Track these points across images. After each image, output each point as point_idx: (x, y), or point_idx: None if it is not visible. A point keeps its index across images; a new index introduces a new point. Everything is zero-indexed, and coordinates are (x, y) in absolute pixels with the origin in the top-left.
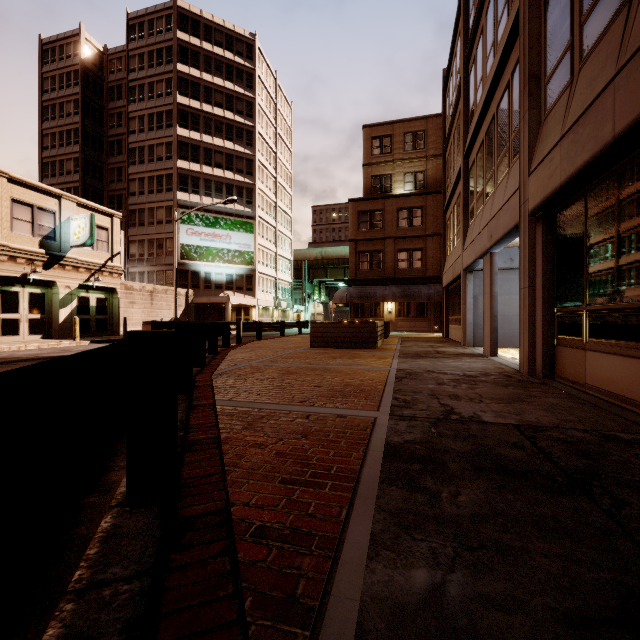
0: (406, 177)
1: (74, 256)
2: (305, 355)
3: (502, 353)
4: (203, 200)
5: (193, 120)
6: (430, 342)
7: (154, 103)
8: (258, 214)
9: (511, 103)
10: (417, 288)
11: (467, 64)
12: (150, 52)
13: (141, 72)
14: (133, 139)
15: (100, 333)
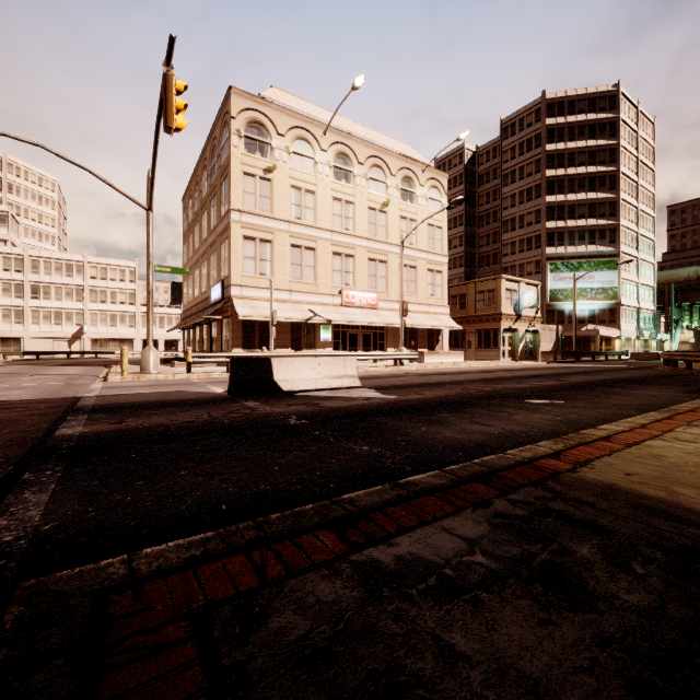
0: None
1: (524, 314)
2: None
3: None
4: (567, 250)
5: (558, 186)
6: None
7: (524, 182)
8: (621, 250)
9: None
10: None
11: None
12: (520, 144)
13: (512, 161)
14: (506, 214)
15: (530, 358)
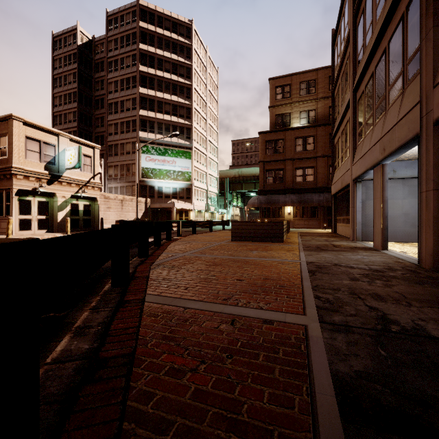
0: (301, 114)
1: (68, 175)
2: (227, 247)
3: (390, 247)
4: (157, 137)
5: (150, 82)
6: (324, 237)
7: (124, 72)
8: (194, 146)
9: (406, 32)
10: (310, 196)
11: (355, 17)
12: (122, 37)
13: (116, 51)
14: (110, 97)
15: (86, 228)
